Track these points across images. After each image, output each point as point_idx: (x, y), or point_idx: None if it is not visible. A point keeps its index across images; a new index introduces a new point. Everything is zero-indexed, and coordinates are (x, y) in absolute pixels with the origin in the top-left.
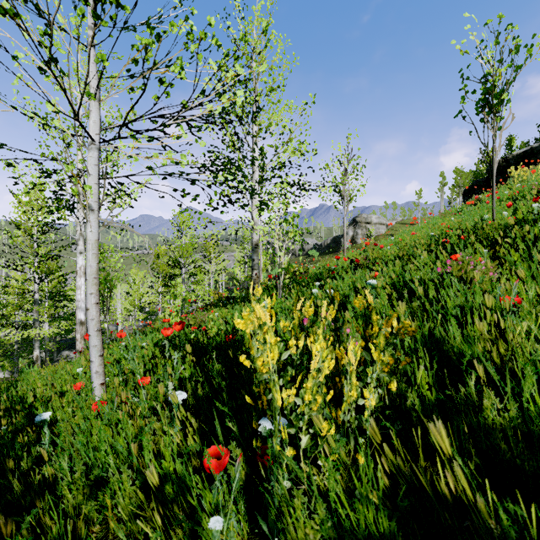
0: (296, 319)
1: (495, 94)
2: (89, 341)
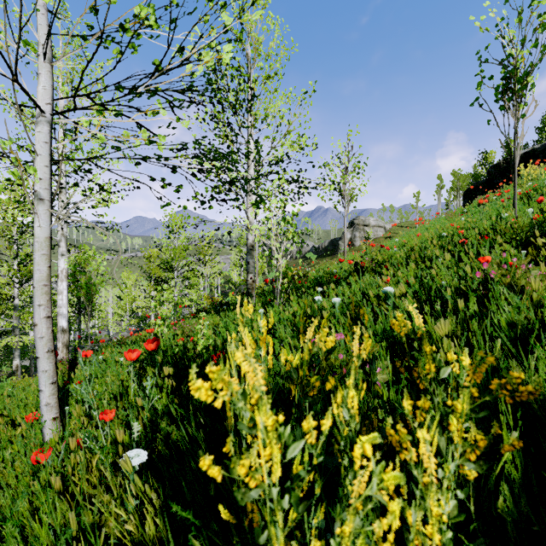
0: (306, 354)
1: (518, 77)
2: (38, 365)
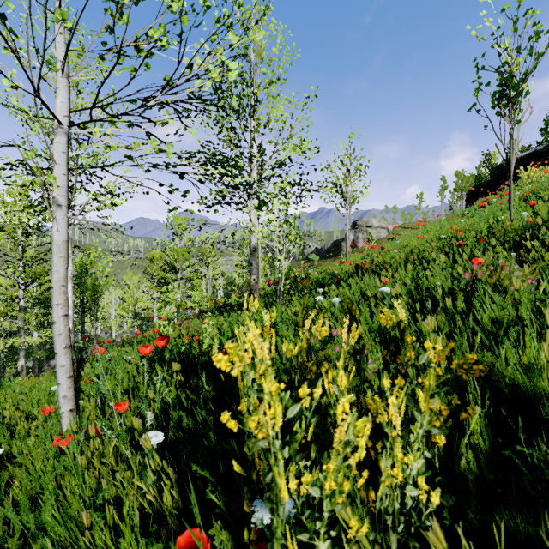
0: (304, 343)
1: (513, 84)
2: (56, 360)
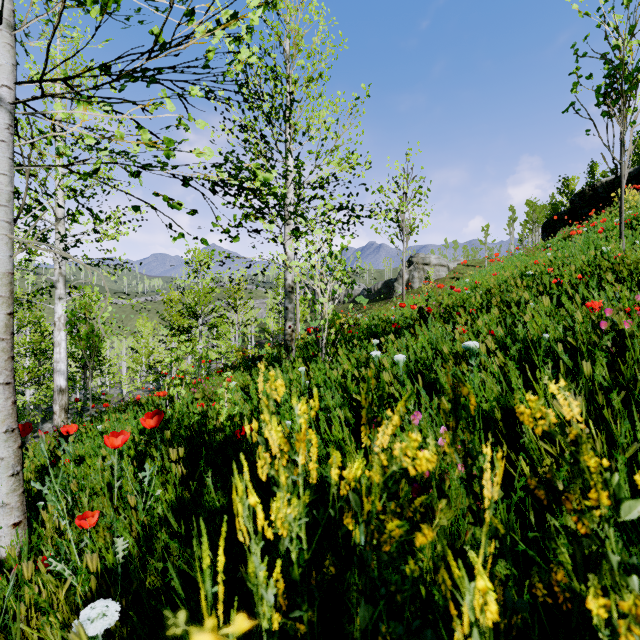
0: (376, 472)
1: (626, 74)
2: None
